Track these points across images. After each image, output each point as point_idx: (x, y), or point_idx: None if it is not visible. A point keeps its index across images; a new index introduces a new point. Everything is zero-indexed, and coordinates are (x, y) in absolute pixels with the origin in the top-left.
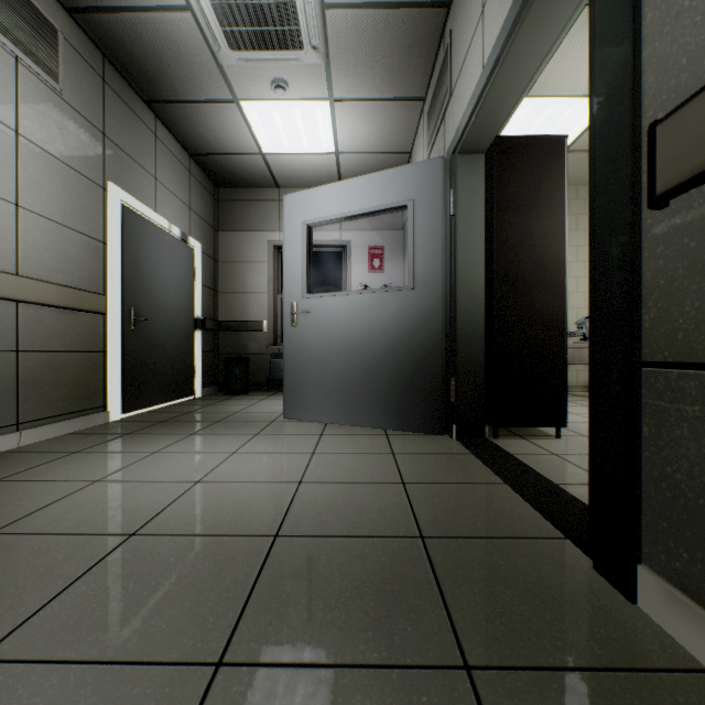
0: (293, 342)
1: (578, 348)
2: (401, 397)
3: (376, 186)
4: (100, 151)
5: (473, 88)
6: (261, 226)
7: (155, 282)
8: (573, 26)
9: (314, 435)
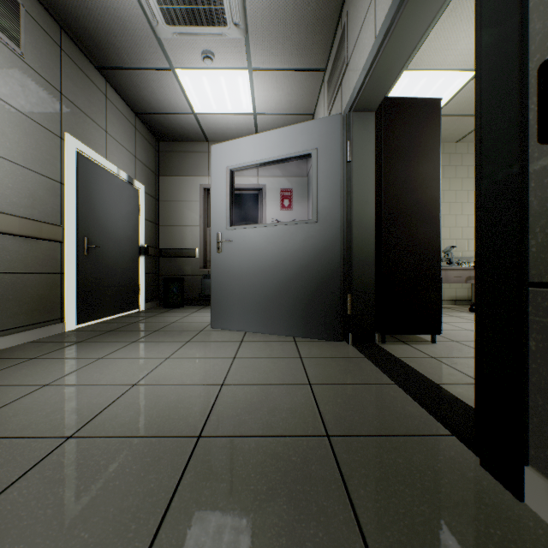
0: (218, 265)
1: (445, 270)
2: (307, 310)
3: (286, 138)
4: (58, 107)
5: (366, 56)
6: (194, 172)
7: (106, 216)
8: (445, 11)
9: (235, 342)
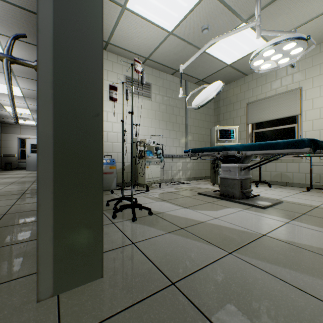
0: (28, 160)
1: None
2: None
3: None
4: None
5: None
6: (15, 133)
7: None
8: None
9: (32, 172)
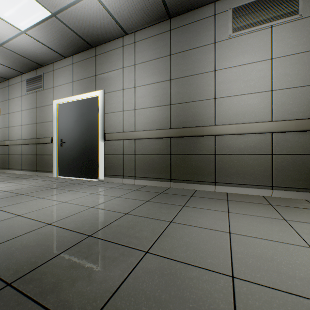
0: None
1: None
2: None
3: None
4: None
5: None
6: None
7: None
8: None
9: None
